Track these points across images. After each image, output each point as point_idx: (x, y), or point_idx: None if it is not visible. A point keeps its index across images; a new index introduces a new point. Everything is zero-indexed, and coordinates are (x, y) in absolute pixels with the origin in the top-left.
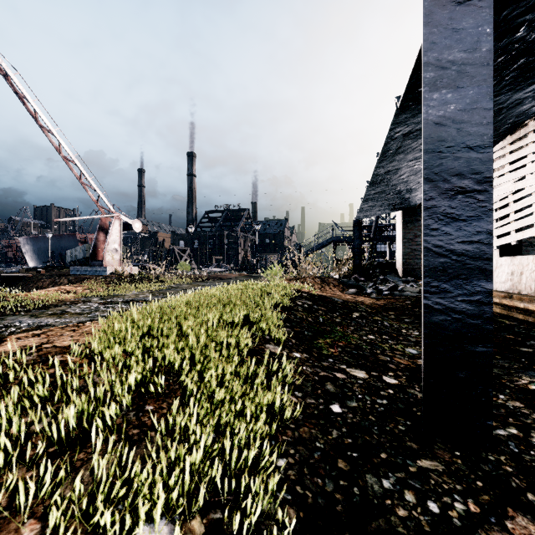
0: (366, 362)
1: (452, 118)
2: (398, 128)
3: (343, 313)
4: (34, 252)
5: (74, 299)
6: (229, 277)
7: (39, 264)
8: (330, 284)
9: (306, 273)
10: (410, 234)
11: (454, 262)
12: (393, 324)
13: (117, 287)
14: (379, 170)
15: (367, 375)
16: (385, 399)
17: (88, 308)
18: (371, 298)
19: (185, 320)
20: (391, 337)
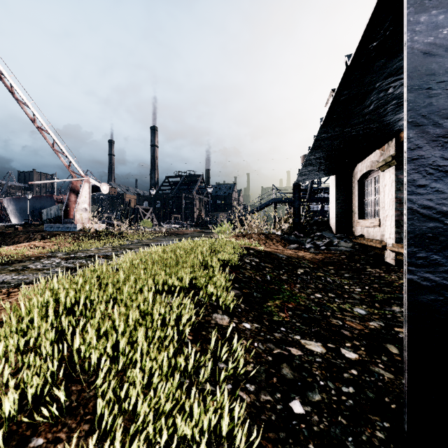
0: (319, 329)
1: (445, 45)
2: (344, 90)
3: (288, 269)
4: (17, 211)
5: (40, 254)
6: (185, 232)
7: (21, 221)
8: (273, 240)
9: (252, 230)
10: (342, 196)
11: (447, 228)
12: (335, 280)
13: (82, 243)
14: (321, 135)
15: (324, 349)
16: (351, 386)
17: (50, 263)
18: (310, 253)
19: (121, 290)
20: (337, 295)
